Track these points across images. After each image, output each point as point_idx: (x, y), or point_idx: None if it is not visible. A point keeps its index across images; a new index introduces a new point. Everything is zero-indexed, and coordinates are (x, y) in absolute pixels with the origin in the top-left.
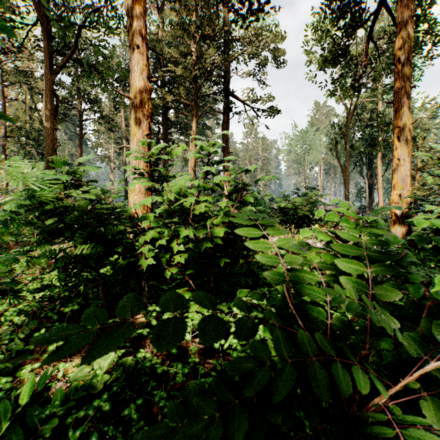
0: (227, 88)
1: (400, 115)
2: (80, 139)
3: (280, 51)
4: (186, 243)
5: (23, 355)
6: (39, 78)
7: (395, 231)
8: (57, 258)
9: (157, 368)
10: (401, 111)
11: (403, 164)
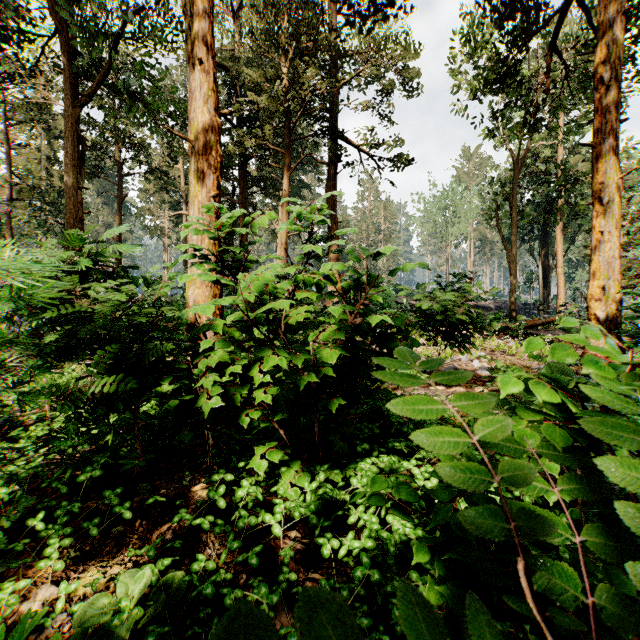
0: (334, 127)
1: (603, 165)
2: (119, 204)
3: (412, 72)
4: (275, 373)
5: (7, 556)
6: (60, 115)
7: (595, 343)
8: (65, 397)
9: (225, 596)
10: (605, 158)
11: (607, 240)
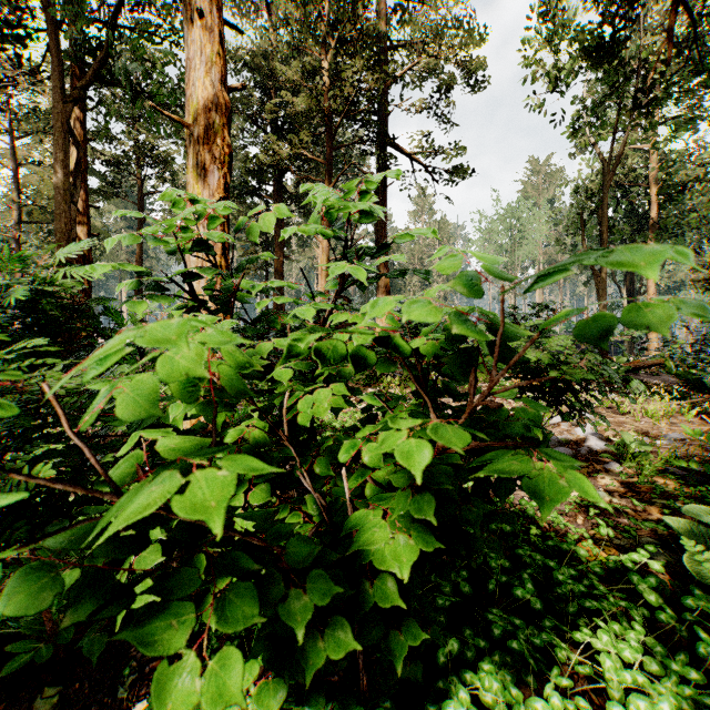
0: (383, 131)
1: None
2: (139, 226)
3: (476, 64)
4: None
5: None
6: None
7: None
8: None
9: None
10: None
11: None
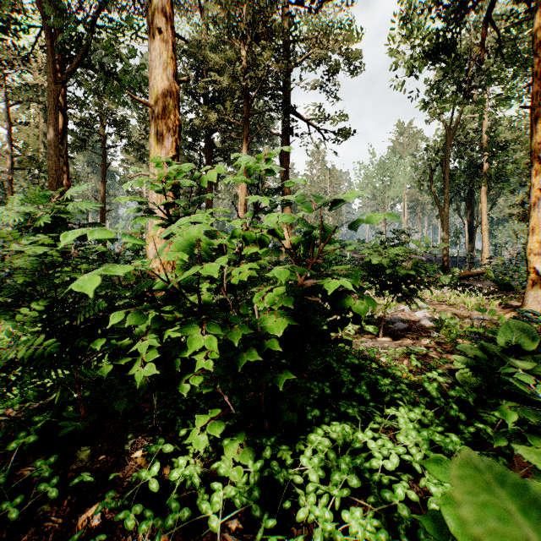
0: (286, 103)
1: None
2: (103, 172)
3: (355, 55)
4: None
5: None
6: None
7: (534, 295)
8: None
9: None
10: None
11: None
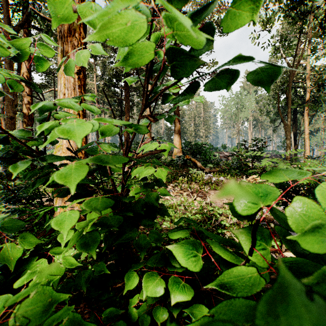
0: None
1: None
2: None
3: None
4: None
5: None
6: None
7: None
8: None
9: None
10: None
11: None
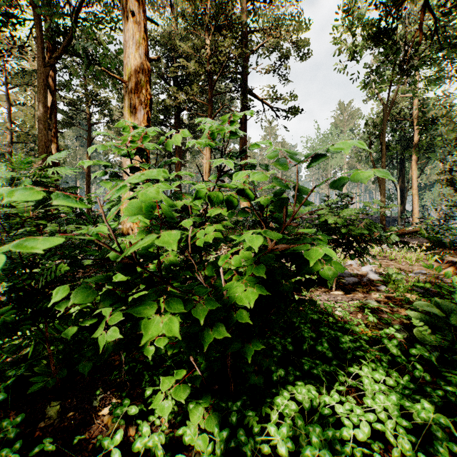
0: (245, 84)
1: None
2: (88, 145)
3: (304, 43)
4: None
5: None
6: None
7: None
8: None
9: None
10: None
11: None
